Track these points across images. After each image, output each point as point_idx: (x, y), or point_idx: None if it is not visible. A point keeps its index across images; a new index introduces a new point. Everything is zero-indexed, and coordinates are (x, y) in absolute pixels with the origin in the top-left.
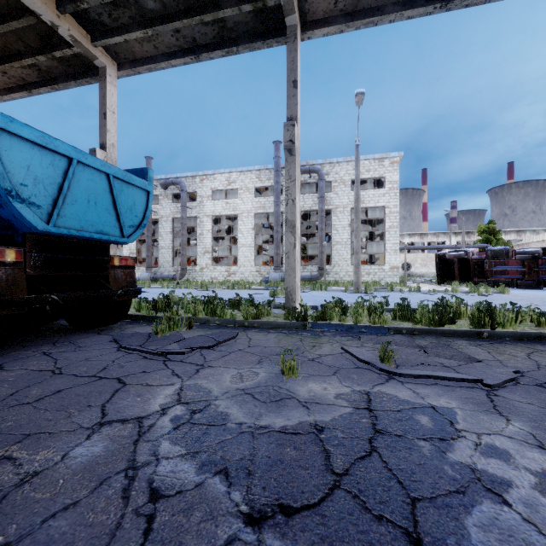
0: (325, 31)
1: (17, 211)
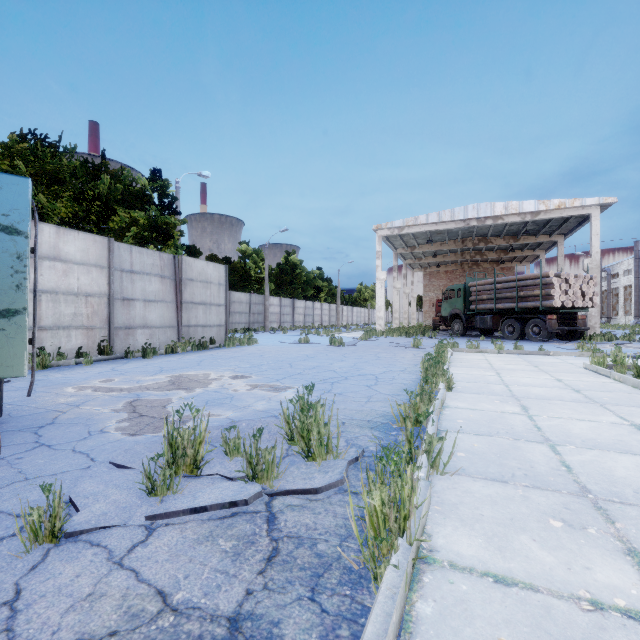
0: (569, 235)
1: None
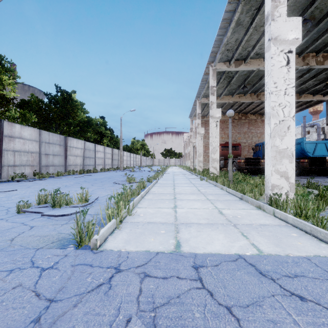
0: None
1: (307, 154)
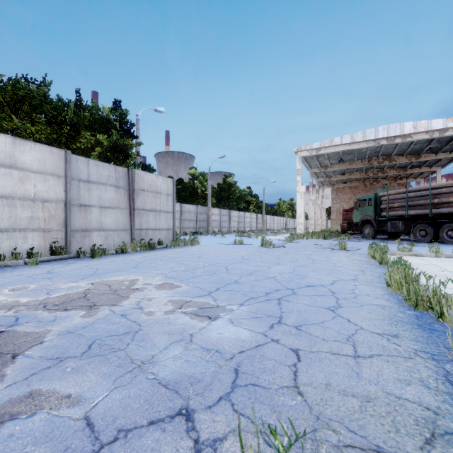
0: None
1: None
